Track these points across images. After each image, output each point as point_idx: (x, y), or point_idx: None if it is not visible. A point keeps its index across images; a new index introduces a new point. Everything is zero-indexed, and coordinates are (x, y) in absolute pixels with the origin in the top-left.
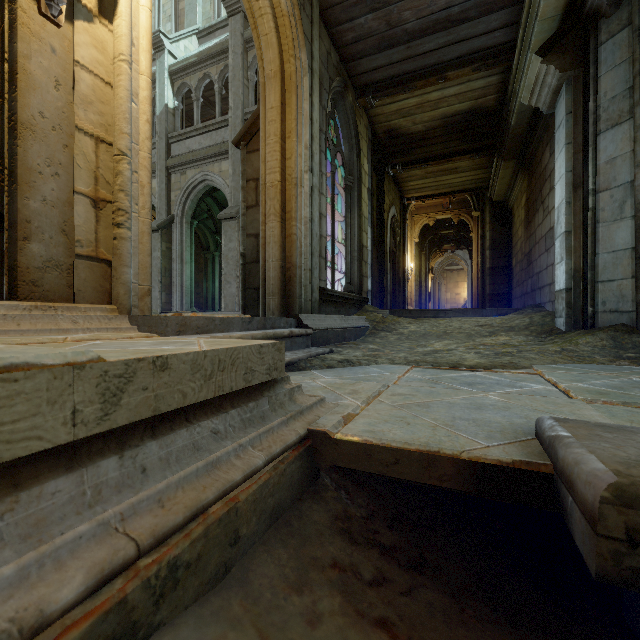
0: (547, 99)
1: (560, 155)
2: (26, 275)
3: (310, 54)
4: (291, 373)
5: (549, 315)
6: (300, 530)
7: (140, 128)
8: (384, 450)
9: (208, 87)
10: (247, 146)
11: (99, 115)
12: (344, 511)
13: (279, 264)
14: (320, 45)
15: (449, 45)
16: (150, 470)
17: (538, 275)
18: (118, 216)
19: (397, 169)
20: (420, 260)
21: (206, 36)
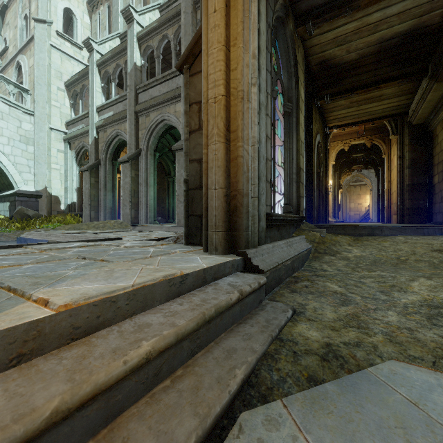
0: None
1: None
2: None
3: None
4: (249, 423)
5: None
6: None
7: None
8: None
9: (168, 51)
10: (190, 69)
11: None
12: None
13: (223, 192)
14: None
15: None
16: None
17: None
18: None
19: (325, 100)
20: (334, 179)
21: (166, 9)
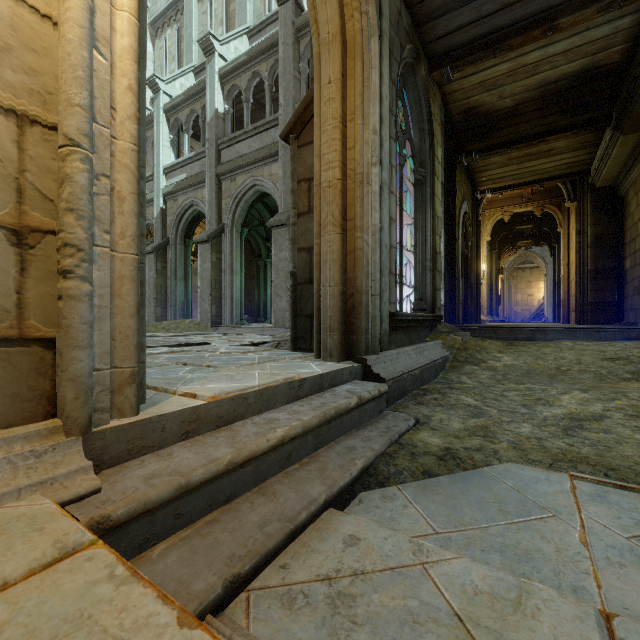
0: None
1: None
2: None
3: (378, 9)
4: (367, 497)
5: None
6: None
7: (117, 101)
8: None
9: (259, 89)
10: (298, 139)
11: (27, 74)
12: None
13: (339, 290)
14: (389, 1)
15: None
16: None
17: None
18: (64, 257)
19: (473, 157)
20: (491, 260)
21: (256, 34)
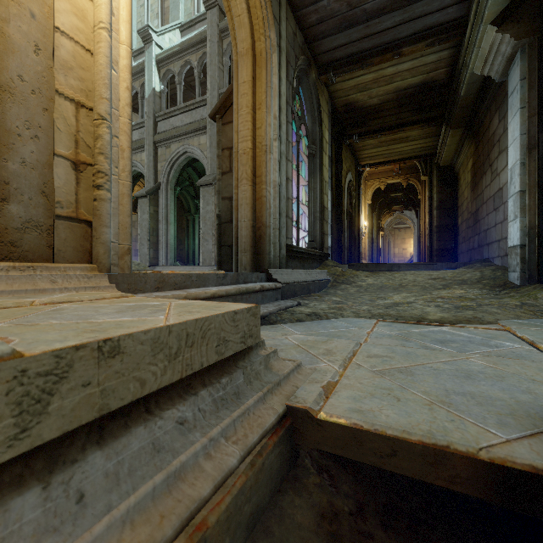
0: (500, 67)
1: (514, 119)
2: (4, 236)
3: (278, 33)
4: (263, 327)
5: (499, 269)
6: (282, 541)
7: (120, 95)
8: (378, 438)
9: (189, 73)
10: (222, 119)
11: (79, 81)
12: (330, 505)
13: (250, 224)
14: (287, 26)
15: (405, 23)
16: (90, 495)
17: (486, 232)
18: (98, 178)
19: (354, 139)
20: (372, 220)
21: (187, 29)
